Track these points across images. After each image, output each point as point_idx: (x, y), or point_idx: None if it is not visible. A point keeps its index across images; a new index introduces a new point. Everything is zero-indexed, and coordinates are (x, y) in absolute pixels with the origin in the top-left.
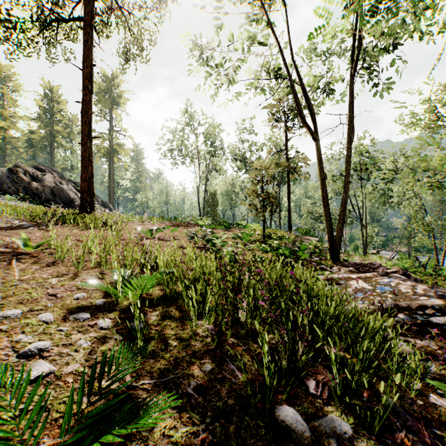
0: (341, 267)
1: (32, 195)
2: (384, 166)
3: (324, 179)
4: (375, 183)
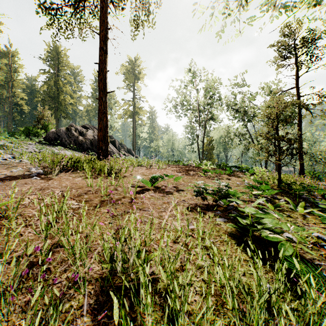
0: None
1: (78, 145)
2: None
3: None
4: None
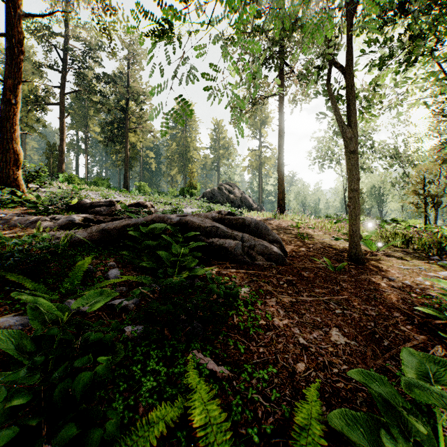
0: None
1: (230, 203)
2: None
3: None
4: None
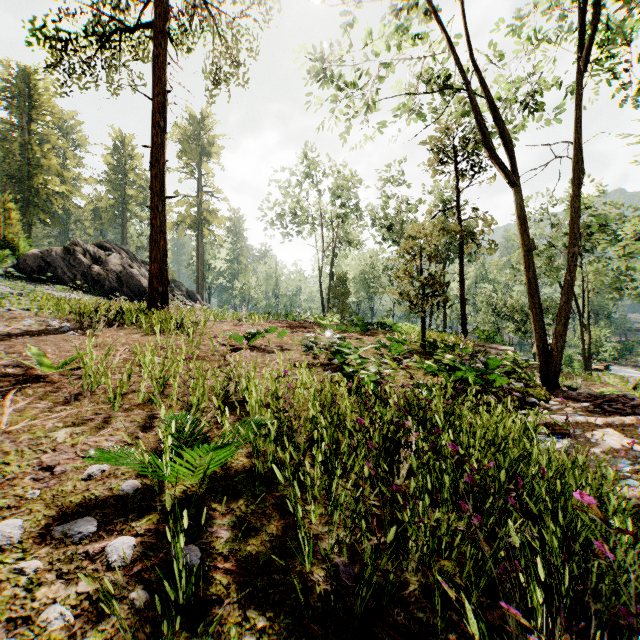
0: (566, 400)
1: (92, 283)
2: (627, 227)
3: (530, 250)
4: (605, 257)
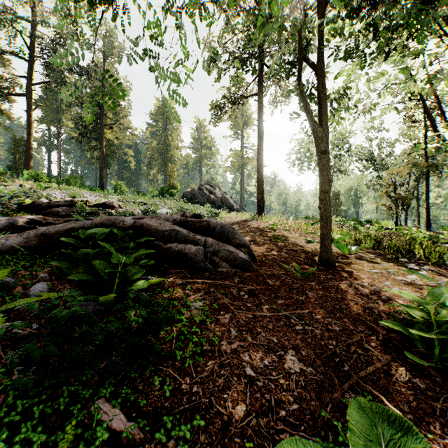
0: None
1: (211, 203)
2: None
3: None
4: None
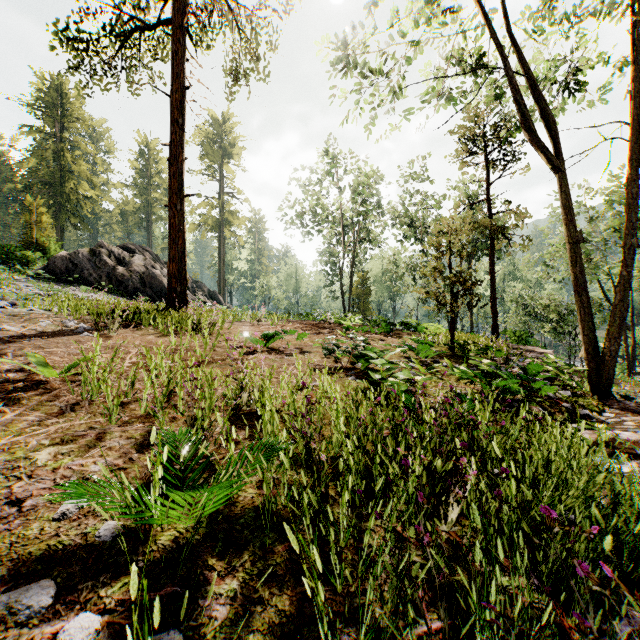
0: (622, 412)
1: (116, 284)
2: None
3: (577, 242)
4: None
